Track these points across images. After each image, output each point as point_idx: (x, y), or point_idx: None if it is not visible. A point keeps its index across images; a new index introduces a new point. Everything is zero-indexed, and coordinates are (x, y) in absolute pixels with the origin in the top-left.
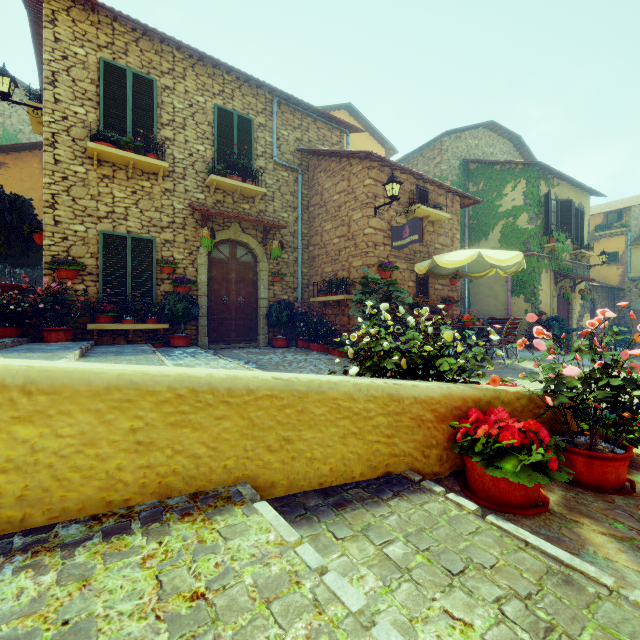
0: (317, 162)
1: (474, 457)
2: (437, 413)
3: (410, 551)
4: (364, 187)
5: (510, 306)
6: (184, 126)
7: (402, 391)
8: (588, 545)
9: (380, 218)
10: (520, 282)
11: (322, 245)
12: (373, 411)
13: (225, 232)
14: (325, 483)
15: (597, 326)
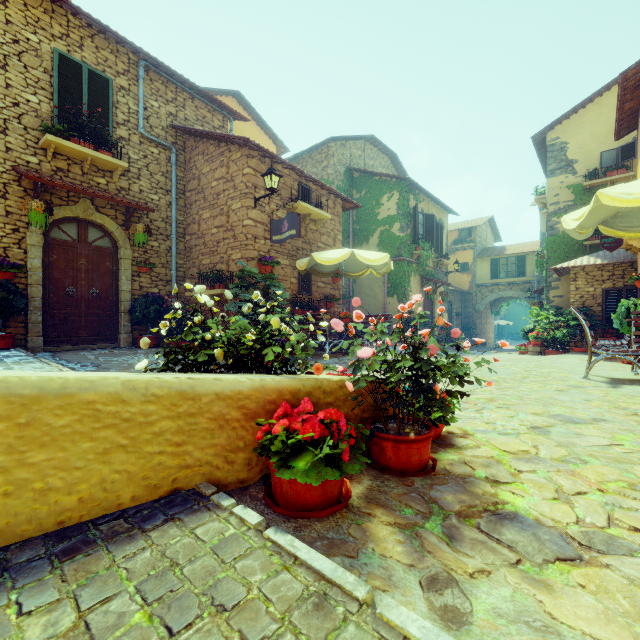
0: (194, 143)
1: (273, 458)
2: (246, 410)
3: (130, 609)
4: (243, 176)
5: (386, 305)
6: (5, 65)
7: (199, 387)
8: (370, 542)
9: (261, 210)
10: (394, 284)
11: (200, 235)
12: (155, 414)
13: (70, 208)
14: (69, 520)
15: (406, 309)
